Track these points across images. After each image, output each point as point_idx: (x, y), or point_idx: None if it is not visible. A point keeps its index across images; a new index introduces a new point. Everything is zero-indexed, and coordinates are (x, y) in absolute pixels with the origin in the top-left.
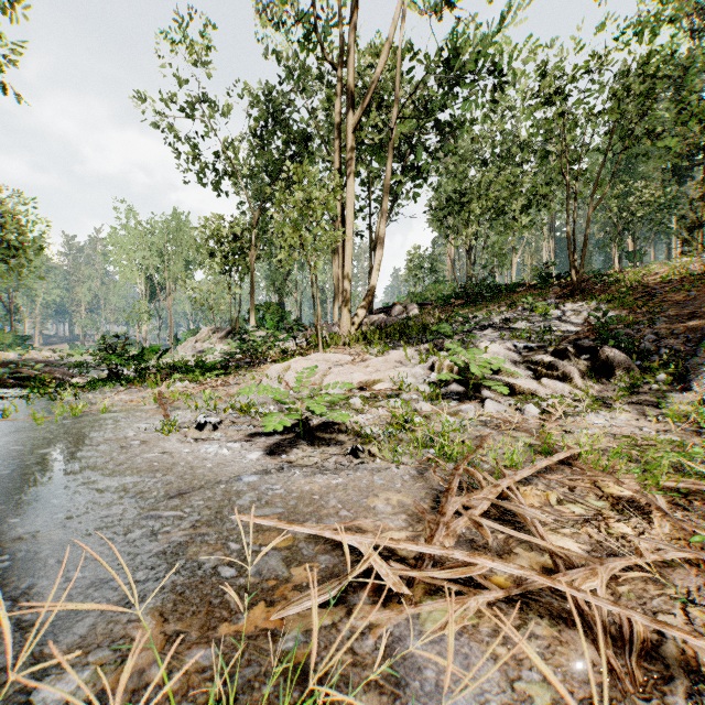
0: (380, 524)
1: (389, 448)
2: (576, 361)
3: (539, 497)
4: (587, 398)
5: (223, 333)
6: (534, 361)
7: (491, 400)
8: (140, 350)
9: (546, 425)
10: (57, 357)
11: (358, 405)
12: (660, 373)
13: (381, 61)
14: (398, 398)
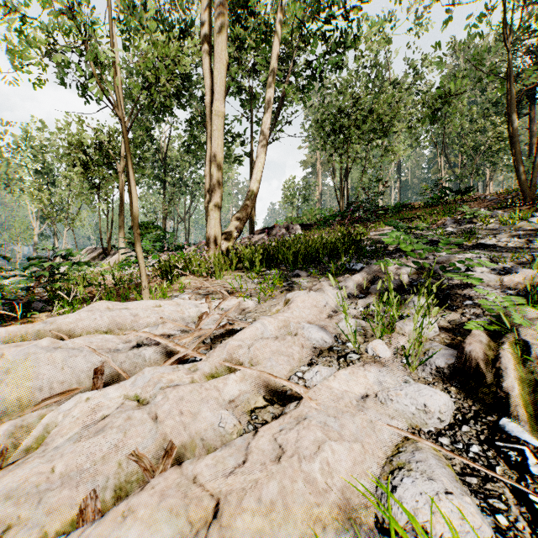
0: None
1: None
2: None
3: None
4: None
5: (95, 252)
6: None
7: None
8: None
9: None
10: None
11: None
12: None
13: None
14: None
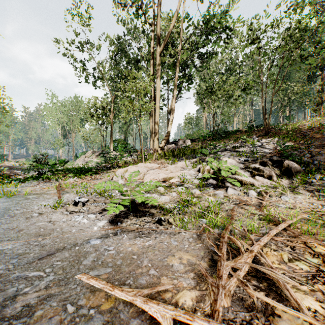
0: (176, 283)
1: (179, 218)
2: (272, 167)
3: (276, 256)
4: (280, 186)
5: (97, 153)
6: (250, 167)
7: (231, 188)
8: (54, 162)
9: (263, 202)
10: (18, 165)
11: (162, 191)
12: (316, 174)
13: (173, 21)
14: (182, 186)
